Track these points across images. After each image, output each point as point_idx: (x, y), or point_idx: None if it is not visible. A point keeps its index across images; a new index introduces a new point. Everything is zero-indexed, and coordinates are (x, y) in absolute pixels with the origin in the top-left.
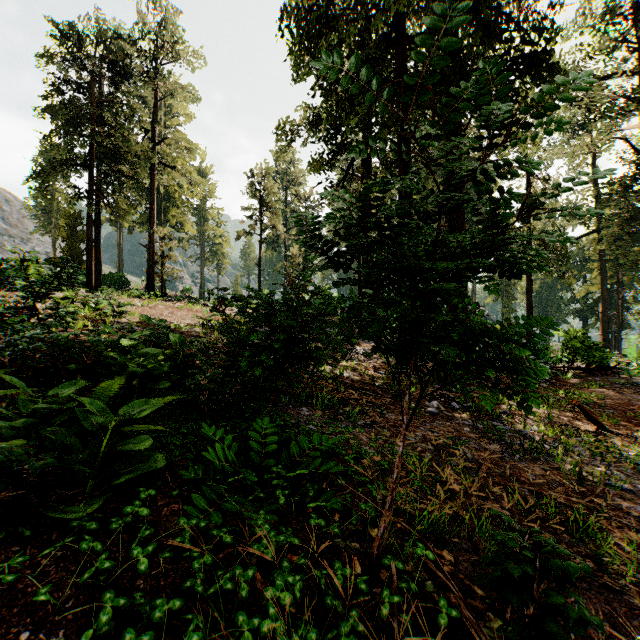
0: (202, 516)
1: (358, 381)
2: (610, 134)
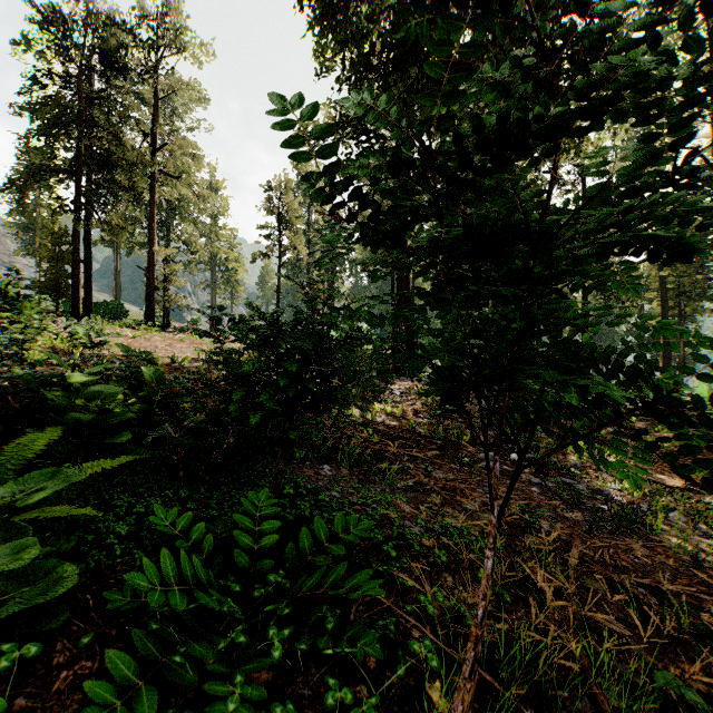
0: (119, 700)
1: (395, 428)
2: None
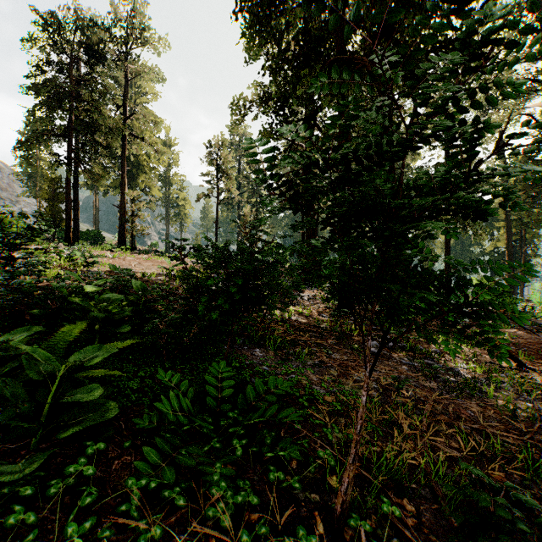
0: (154, 472)
1: (305, 324)
2: (516, 111)
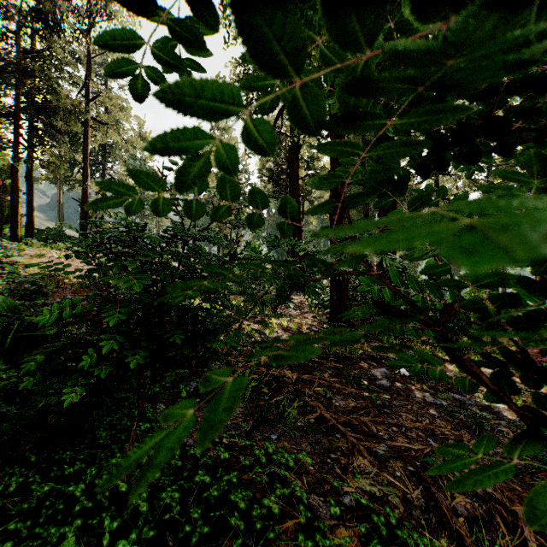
0: None
1: None
2: None
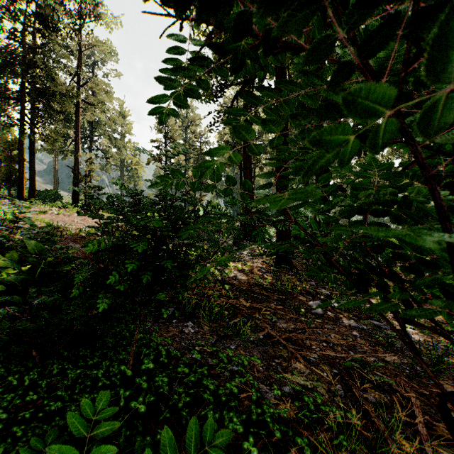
0: None
1: (245, 282)
2: None
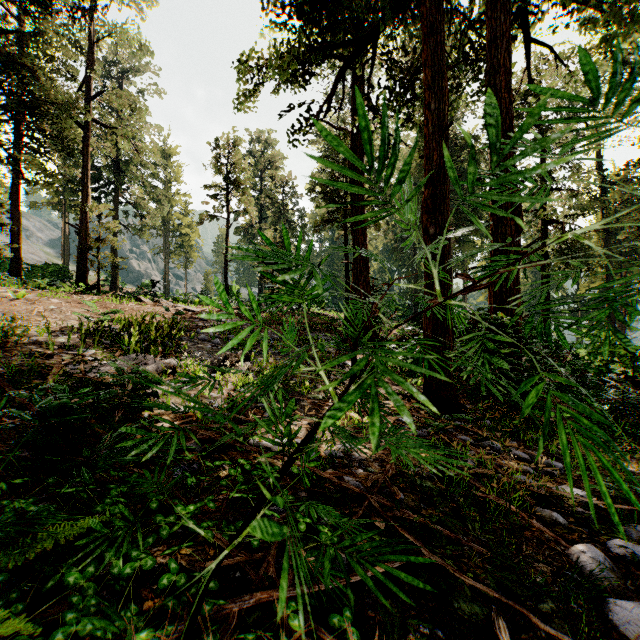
0: None
1: (378, 485)
2: None
